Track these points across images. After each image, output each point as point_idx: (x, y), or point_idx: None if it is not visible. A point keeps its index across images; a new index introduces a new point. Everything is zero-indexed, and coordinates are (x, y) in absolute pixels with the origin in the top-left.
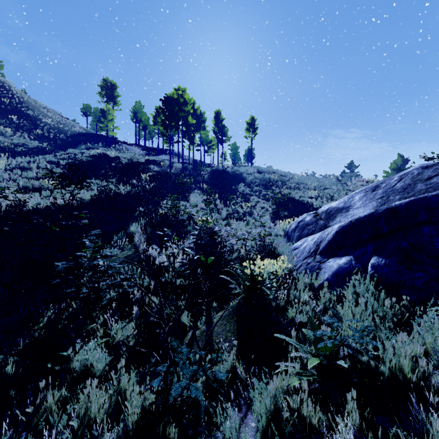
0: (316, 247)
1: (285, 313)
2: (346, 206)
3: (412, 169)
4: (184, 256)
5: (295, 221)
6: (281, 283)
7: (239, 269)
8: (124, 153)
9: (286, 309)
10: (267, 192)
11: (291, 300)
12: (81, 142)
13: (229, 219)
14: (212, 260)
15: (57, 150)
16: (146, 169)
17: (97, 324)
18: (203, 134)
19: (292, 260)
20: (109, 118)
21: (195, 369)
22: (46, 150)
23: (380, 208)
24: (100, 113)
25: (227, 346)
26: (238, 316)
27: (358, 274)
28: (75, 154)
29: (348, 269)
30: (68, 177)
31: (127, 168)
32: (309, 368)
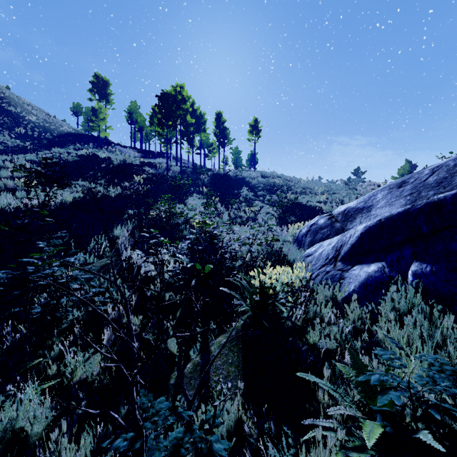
0: (336, 253)
1: (304, 335)
2: (367, 205)
3: (446, 161)
4: (176, 264)
5: (307, 225)
6: (298, 297)
7: (244, 279)
8: (117, 155)
9: (306, 331)
10: (272, 197)
11: (310, 318)
12: (69, 142)
13: (231, 223)
14: (210, 268)
15: (40, 149)
16: (140, 171)
17: (47, 358)
18: (203, 136)
19: (306, 269)
20: (101, 117)
21: (178, 437)
22: (28, 149)
23: (418, 203)
24: (91, 111)
25: (229, 387)
26: (244, 342)
27: (394, 284)
28: (60, 154)
29: (381, 278)
30: (42, 173)
31: (119, 170)
32: (370, 446)
